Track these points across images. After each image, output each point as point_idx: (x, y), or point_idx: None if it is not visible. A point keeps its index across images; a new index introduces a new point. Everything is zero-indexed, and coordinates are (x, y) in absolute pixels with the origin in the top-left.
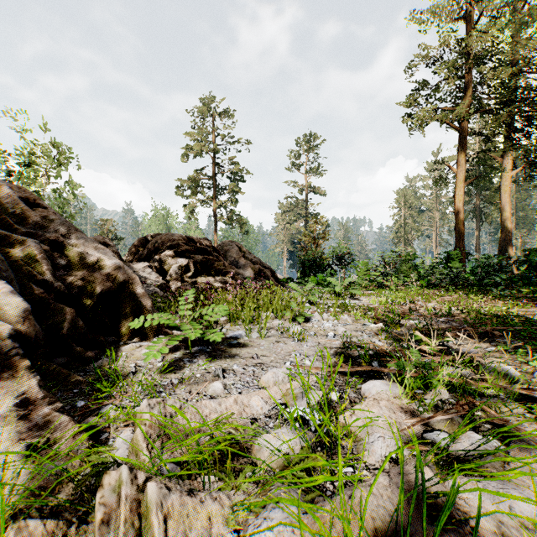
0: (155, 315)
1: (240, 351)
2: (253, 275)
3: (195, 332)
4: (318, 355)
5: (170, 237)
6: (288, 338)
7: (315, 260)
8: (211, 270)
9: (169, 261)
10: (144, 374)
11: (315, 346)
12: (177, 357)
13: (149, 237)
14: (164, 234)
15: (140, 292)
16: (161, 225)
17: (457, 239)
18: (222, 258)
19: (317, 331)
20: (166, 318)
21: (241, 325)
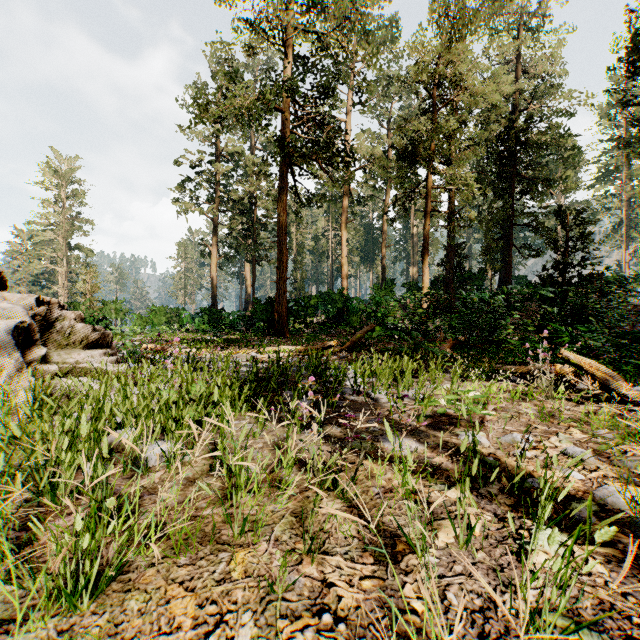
0: None
1: None
2: None
3: None
4: None
5: None
6: None
7: (89, 312)
8: None
9: None
10: None
11: None
12: None
13: None
14: None
15: None
16: None
17: (213, 298)
18: None
19: None
20: None
21: None
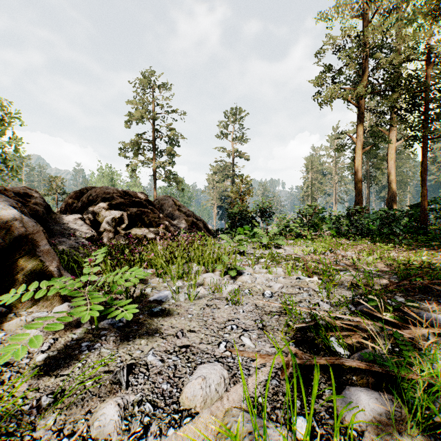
0: (42, 285)
1: (162, 324)
2: (187, 226)
3: (91, 312)
4: (259, 327)
5: (105, 190)
6: (220, 300)
7: (241, 213)
8: (146, 222)
9: (102, 213)
10: (3, 384)
11: (253, 312)
12: (74, 339)
13: (85, 190)
14: (98, 187)
15: (44, 249)
16: (106, 182)
17: (357, 196)
18: (158, 210)
19: (252, 289)
20: (58, 288)
21: (169, 281)
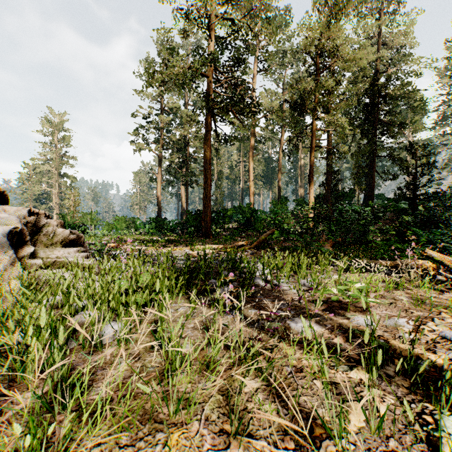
0: None
1: None
2: None
3: None
4: None
5: None
6: None
7: (72, 220)
8: None
9: None
10: None
11: None
12: None
13: None
14: None
15: None
16: None
17: (158, 211)
18: None
19: None
20: None
21: None
